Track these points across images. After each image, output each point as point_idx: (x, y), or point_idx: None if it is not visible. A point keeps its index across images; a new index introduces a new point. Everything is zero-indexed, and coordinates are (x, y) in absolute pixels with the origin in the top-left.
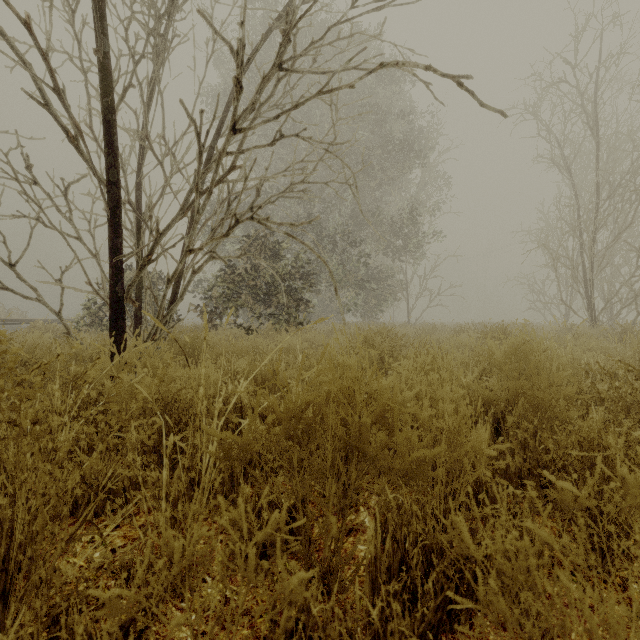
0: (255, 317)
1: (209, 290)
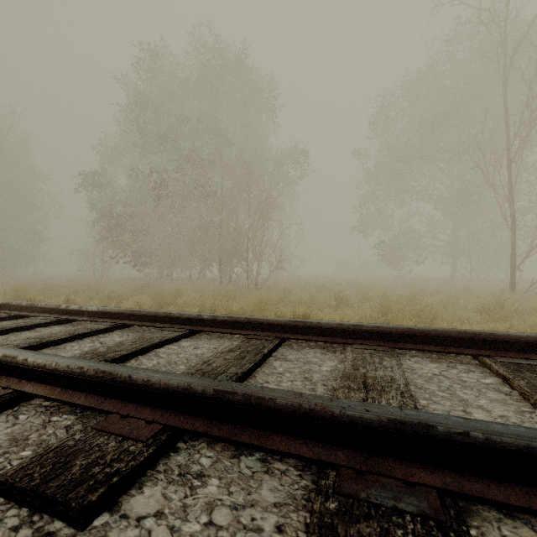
0: None
1: None
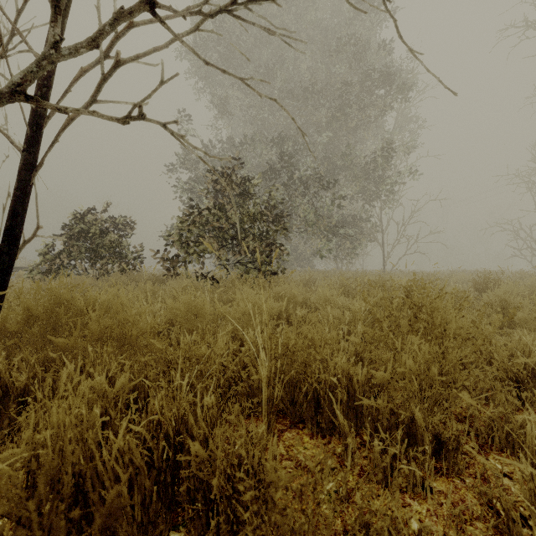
0: (220, 264)
1: (170, 234)
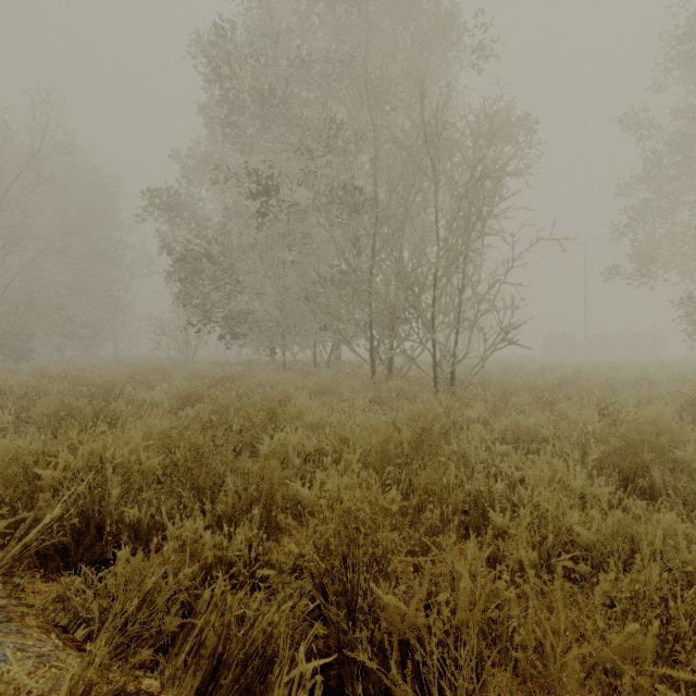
0: None
1: None
